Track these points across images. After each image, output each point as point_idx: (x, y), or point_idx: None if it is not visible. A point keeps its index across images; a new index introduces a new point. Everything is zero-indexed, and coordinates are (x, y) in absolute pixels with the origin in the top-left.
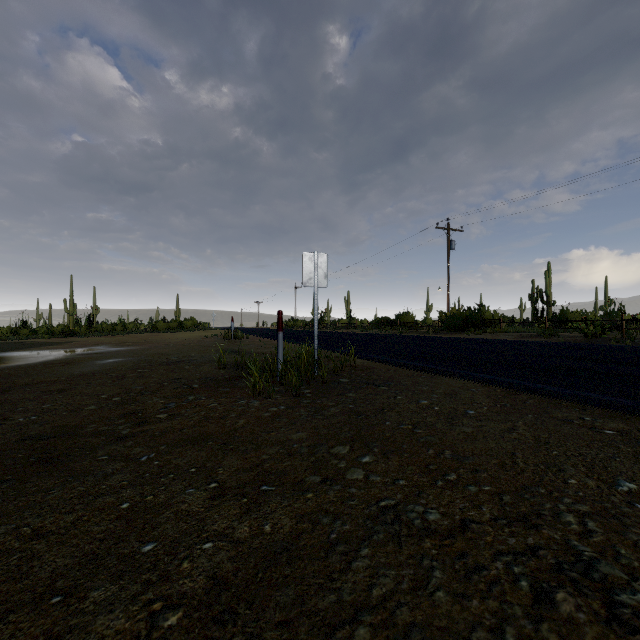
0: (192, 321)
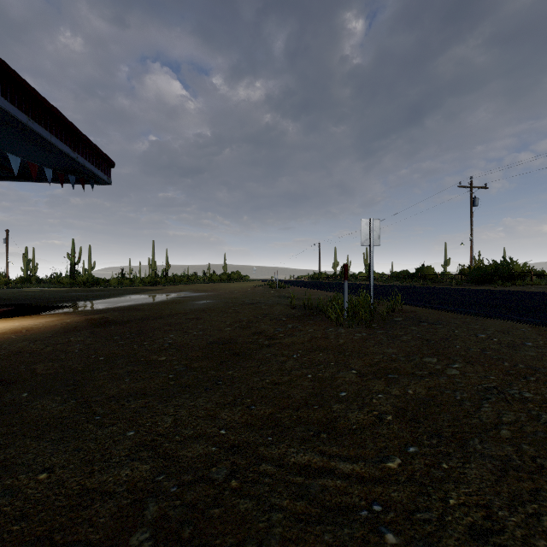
0: (238, 274)
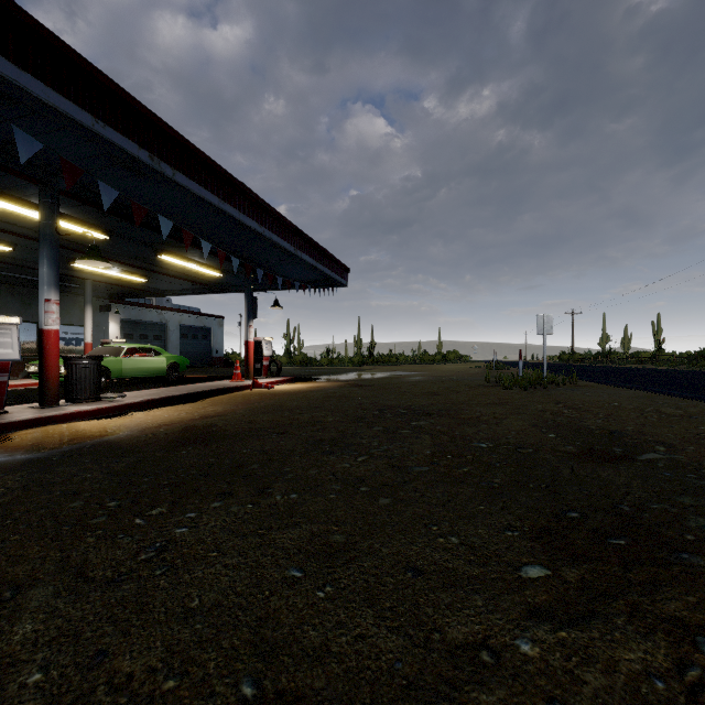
0: (454, 354)
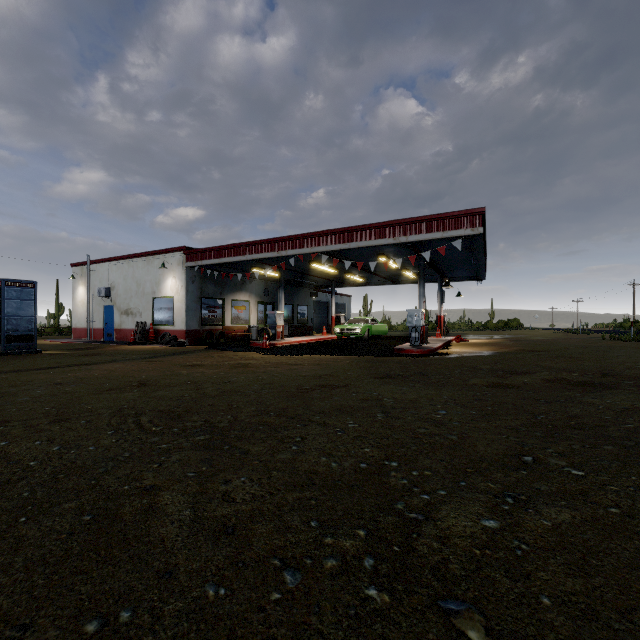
0: (516, 322)
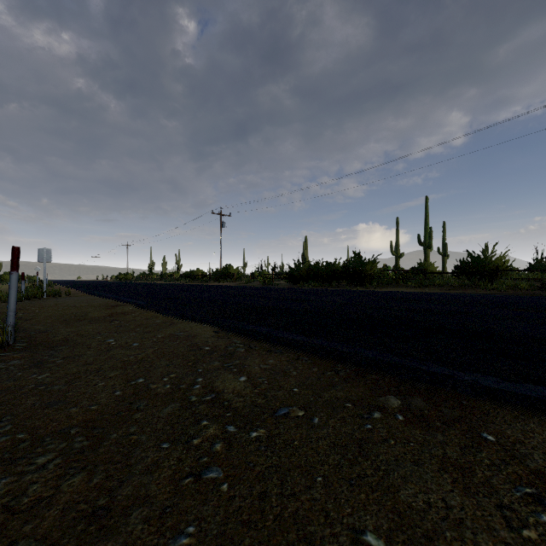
0: None
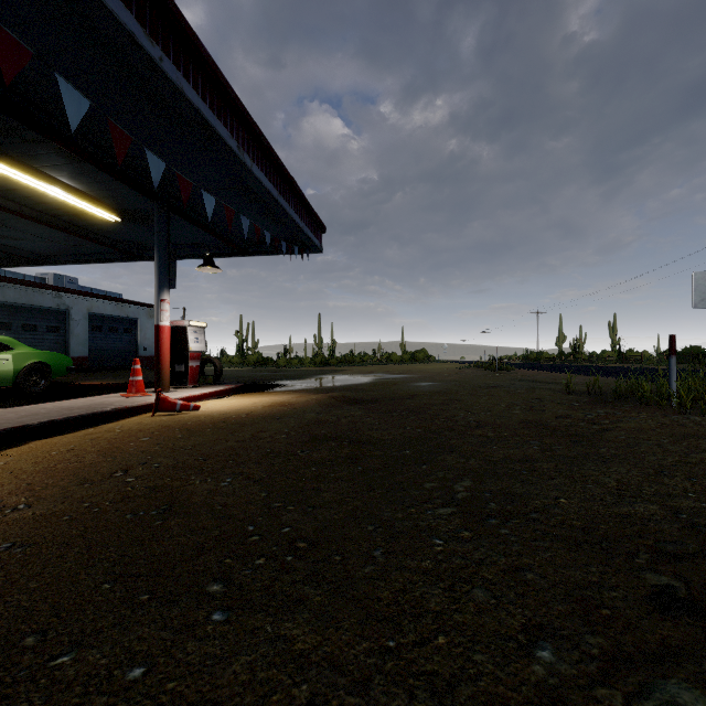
0: (423, 353)
